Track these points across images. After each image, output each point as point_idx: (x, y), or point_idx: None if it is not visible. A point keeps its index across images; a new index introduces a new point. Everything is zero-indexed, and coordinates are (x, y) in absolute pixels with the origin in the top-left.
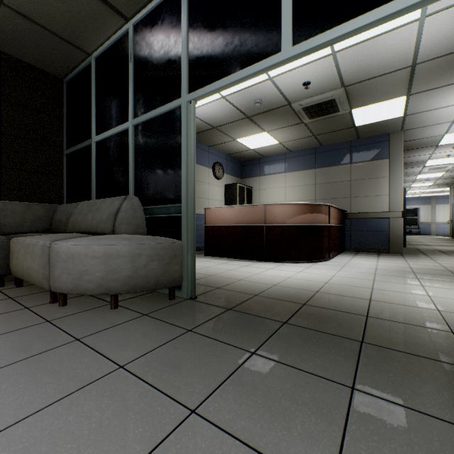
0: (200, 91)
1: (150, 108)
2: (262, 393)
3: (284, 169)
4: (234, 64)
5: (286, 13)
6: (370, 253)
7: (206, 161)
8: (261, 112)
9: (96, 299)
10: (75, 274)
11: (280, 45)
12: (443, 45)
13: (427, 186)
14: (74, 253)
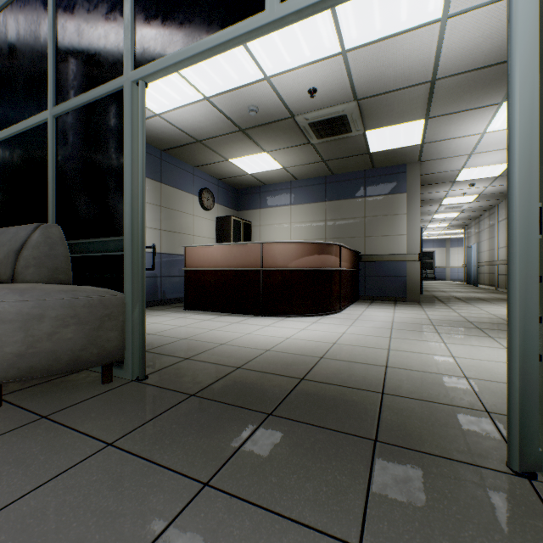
0: (150, 65)
1: (79, 90)
2: None
3: (290, 201)
4: (199, 28)
5: None
6: (386, 302)
7: (190, 185)
8: (258, 124)
9: None
10: None
11: (264, 1)
12: (464, 58)
13: (443, 228)
14: None
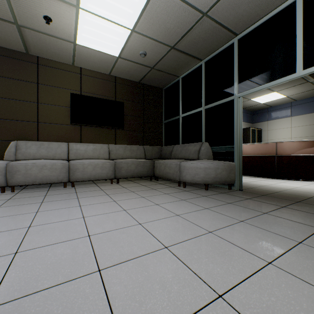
0: (245, 92)
1: (214, 100)
2: (291, 214)
3: (290, 114)
4: (266, 79)
5: (298, 54)
6: None
7: None
8: None
9: (194, 186)
10: (192, 174)
11: (295, 69)
12: None
13: None
14: (191, 166)
